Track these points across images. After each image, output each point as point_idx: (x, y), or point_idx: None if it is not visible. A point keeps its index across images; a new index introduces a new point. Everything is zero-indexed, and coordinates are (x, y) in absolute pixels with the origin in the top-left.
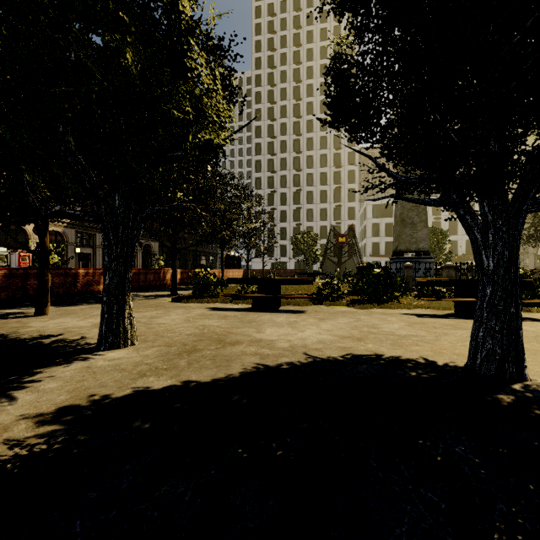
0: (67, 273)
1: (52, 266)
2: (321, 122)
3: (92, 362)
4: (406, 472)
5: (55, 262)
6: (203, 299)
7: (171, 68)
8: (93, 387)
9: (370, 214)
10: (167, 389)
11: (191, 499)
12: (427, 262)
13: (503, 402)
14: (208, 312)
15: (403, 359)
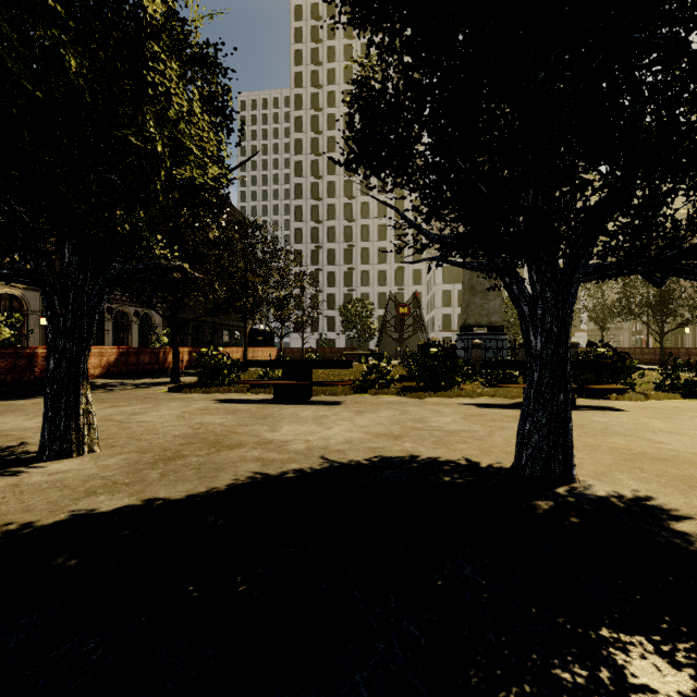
0: (18, 354)
1: (1, 343)
2: (336, 163)
3: (24, 477)
4: (393, 603)
5: (5, 338)
6: (212, 387)
7: (134, 81)
8: (12, 513)
9: (440, 279)
10: (119, 511)
11: (99, 658)
12: (500, 340)
13: (539, 510)
14: (214, 405)
15: (442, 461)
